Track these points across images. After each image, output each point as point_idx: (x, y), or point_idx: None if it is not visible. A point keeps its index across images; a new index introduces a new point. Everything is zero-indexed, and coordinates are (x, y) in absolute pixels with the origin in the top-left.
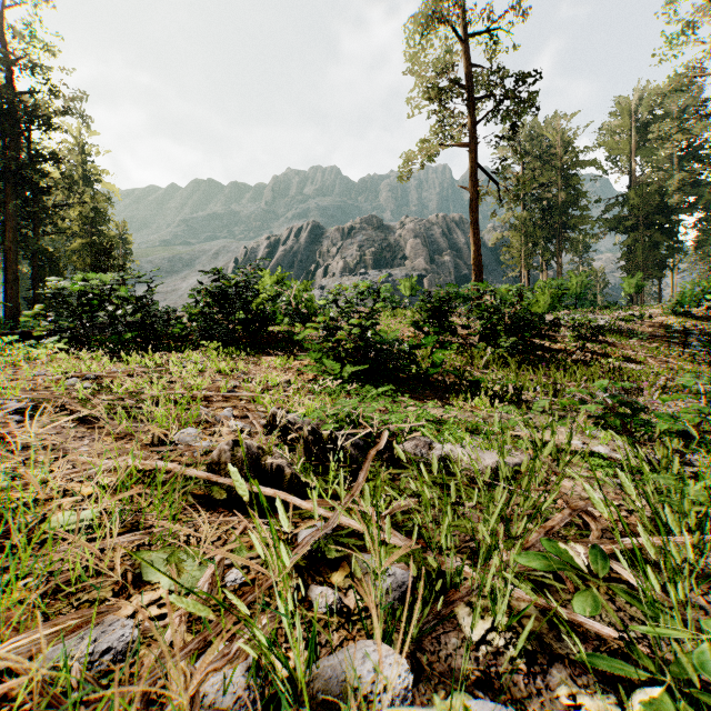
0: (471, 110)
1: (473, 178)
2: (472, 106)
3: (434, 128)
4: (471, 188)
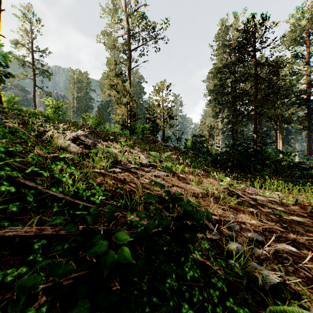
0: (33, 71)
1: (34, 89)
2: (33, 69)
3: (20, 72)
4: (33, 91)
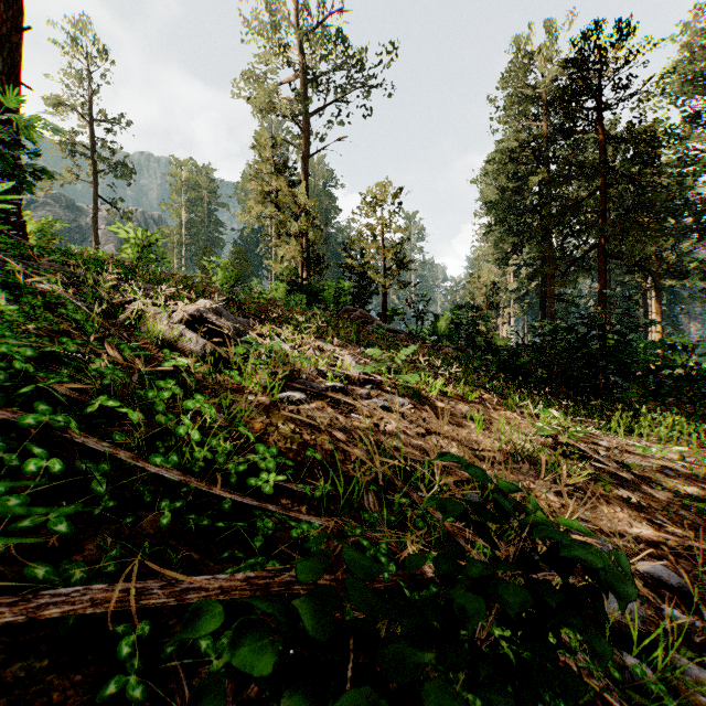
0: (92, 164)
1: (94, 204)
2: (93, 161)
3: (64, 167)
4: (93, 209)
